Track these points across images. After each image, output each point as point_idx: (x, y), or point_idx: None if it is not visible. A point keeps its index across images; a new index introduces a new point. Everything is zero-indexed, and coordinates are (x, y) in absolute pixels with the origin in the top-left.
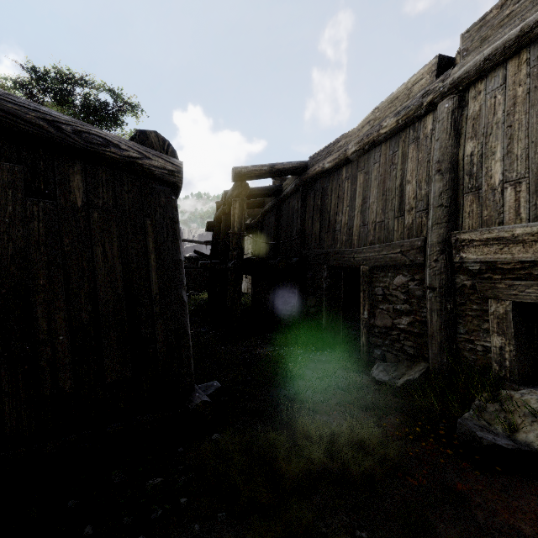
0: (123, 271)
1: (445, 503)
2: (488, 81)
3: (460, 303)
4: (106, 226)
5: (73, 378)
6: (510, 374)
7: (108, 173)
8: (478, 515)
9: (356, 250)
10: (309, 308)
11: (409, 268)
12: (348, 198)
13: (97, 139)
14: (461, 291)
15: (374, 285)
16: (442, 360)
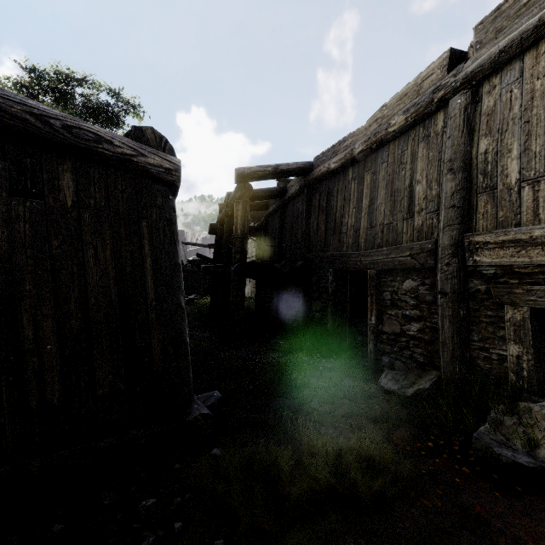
0: (117, 276)
1: (463, 528)
2: (504, 74)
3: (473, 309)
4: (98, 228)
5: (62, 390)
6: (528, 385)
7: (100, 171)
8: (500, 543)
9: (363, 253)
10: (314, 313)
11: (419, 272)
12: (355, 200)
13: (88, 134)
14: (474, 296)
15: (382, 289)
16: (454, 369)
